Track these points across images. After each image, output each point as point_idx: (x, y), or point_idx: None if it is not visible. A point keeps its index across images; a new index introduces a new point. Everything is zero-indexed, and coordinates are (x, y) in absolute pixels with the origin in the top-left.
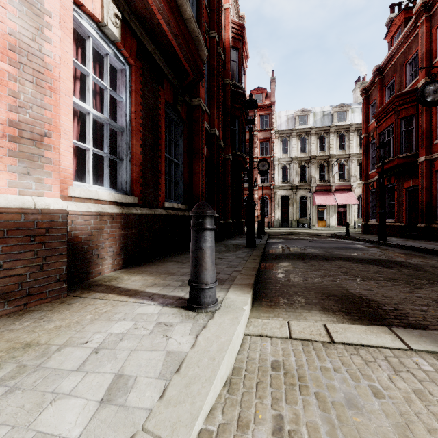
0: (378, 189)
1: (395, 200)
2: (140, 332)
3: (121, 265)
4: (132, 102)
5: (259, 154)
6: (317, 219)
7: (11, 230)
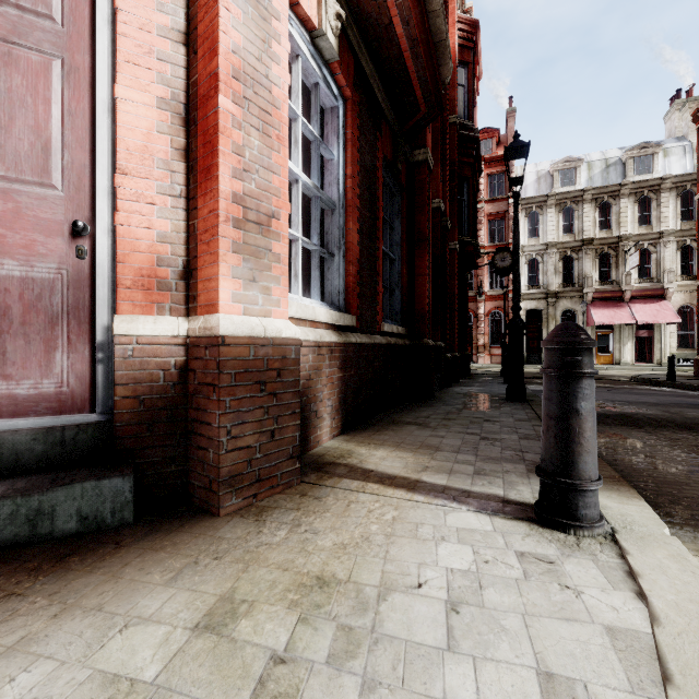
0: None
1: None
2: (503, 571)
3: (339, 428)
4: (347, 159)
5: (486, 240)
6: (596, 350)
7: (239, 374)
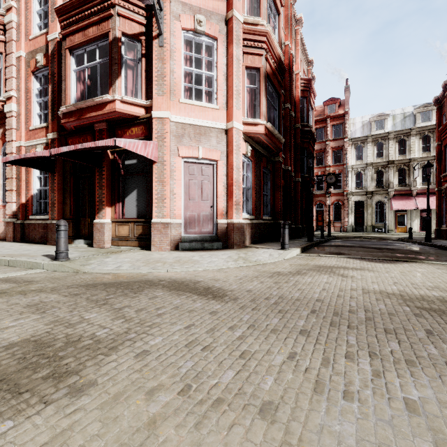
0: None
1: None
2: (271, 251)
3: (250, 243)
4: (252, 176)
5: (331, 162)
6: (396, 224)
7: (236, 228)
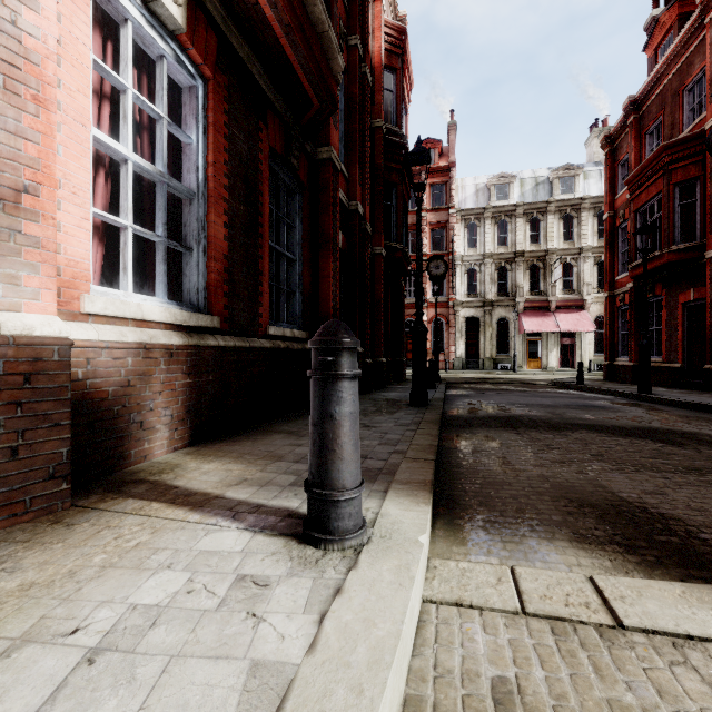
0: (633, 305)
1: (662, 323)
2: (198, 602)
3: (187, 440)
4: (209, 145)
5: (428, 249)
6: (527, 356)
7: None
